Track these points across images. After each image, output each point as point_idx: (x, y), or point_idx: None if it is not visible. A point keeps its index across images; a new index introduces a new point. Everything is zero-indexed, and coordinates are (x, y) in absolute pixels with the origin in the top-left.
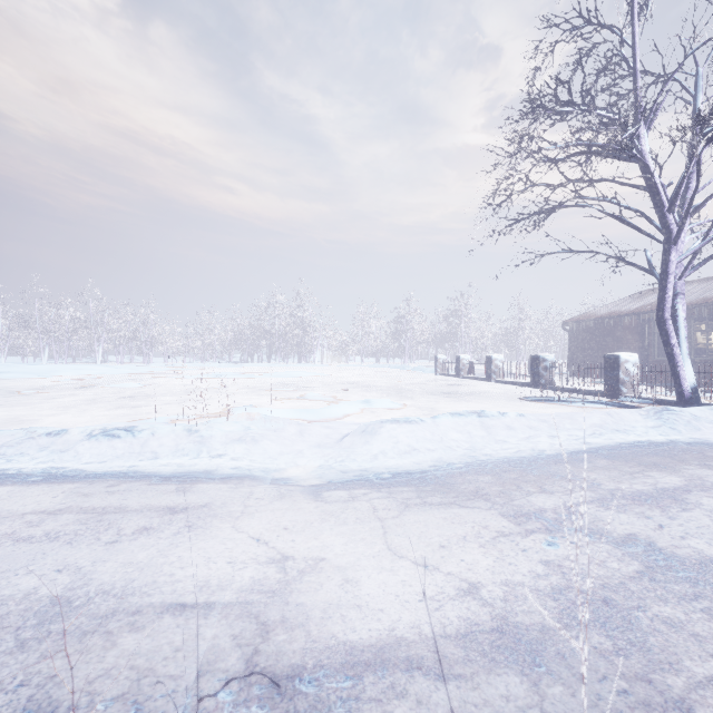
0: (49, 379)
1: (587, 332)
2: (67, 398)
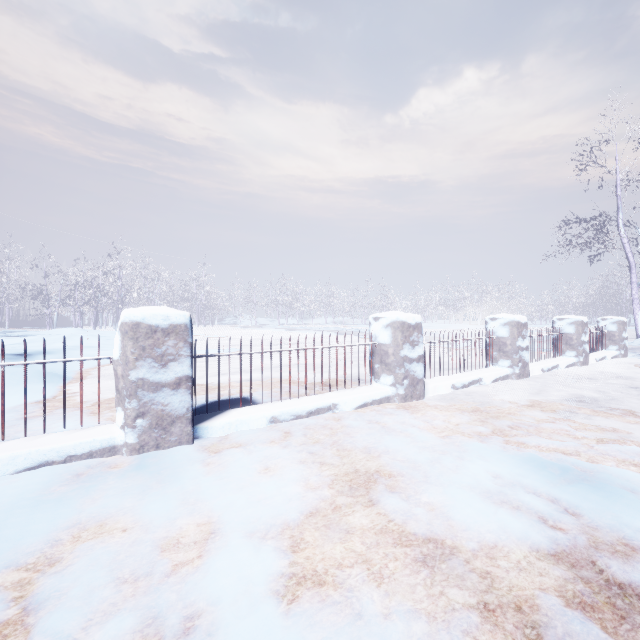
0: (443, 329)
1: None
2: None
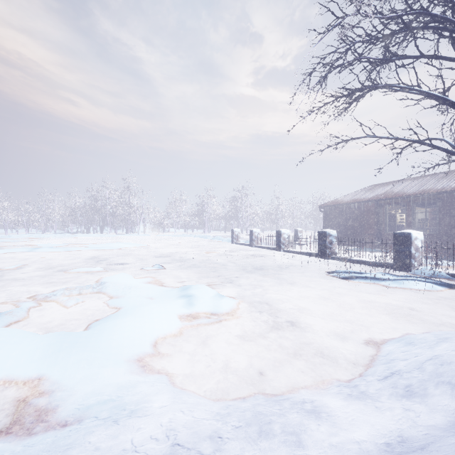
0: None
1: (336, 213)
2: None
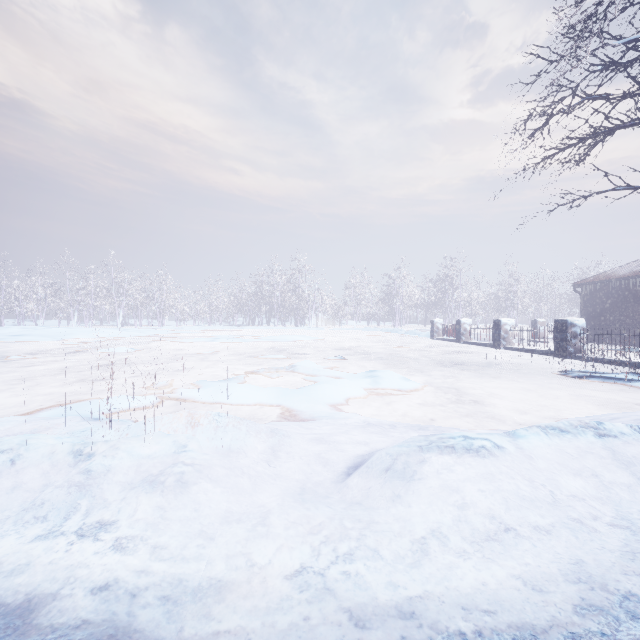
0: (60, 342)
1: (604, 294)
2: (52, 364)
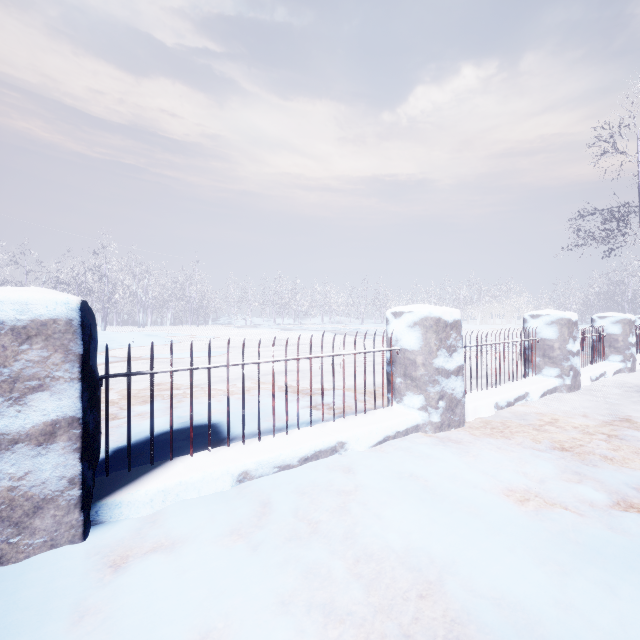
0: None
1: None
2: None
